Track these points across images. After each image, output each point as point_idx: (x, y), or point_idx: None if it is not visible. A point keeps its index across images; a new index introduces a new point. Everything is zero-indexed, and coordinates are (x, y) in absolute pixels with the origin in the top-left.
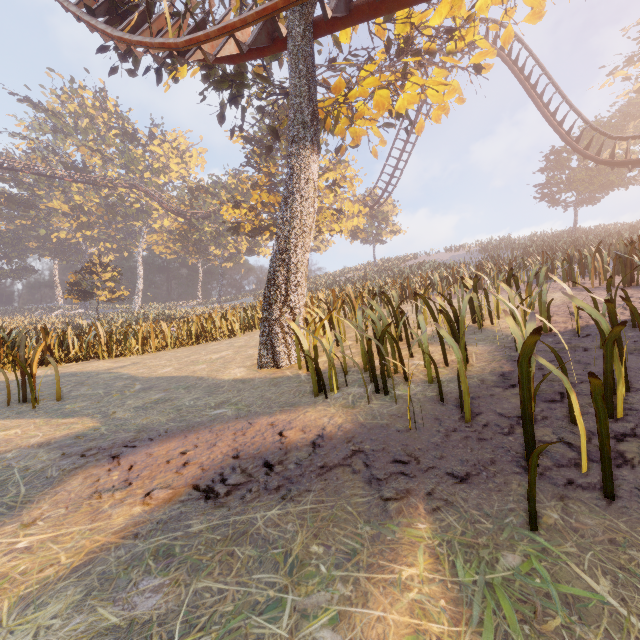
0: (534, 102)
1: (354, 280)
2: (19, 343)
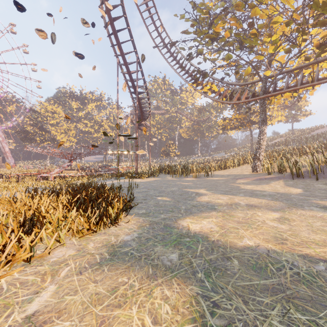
0: None
1: (279, 144)
2: (187, 168)
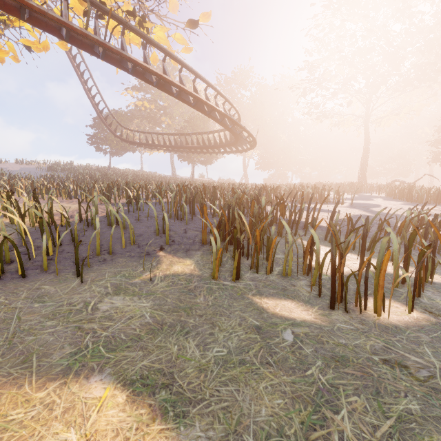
0: (82, 84)
1: None
2: None
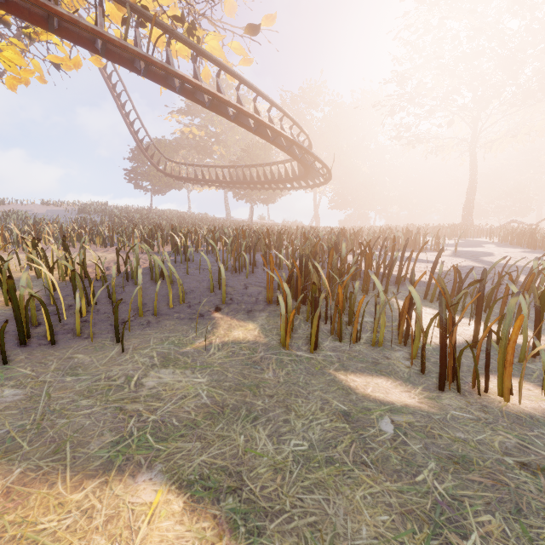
0: (119, 108)
1: None
2: None
